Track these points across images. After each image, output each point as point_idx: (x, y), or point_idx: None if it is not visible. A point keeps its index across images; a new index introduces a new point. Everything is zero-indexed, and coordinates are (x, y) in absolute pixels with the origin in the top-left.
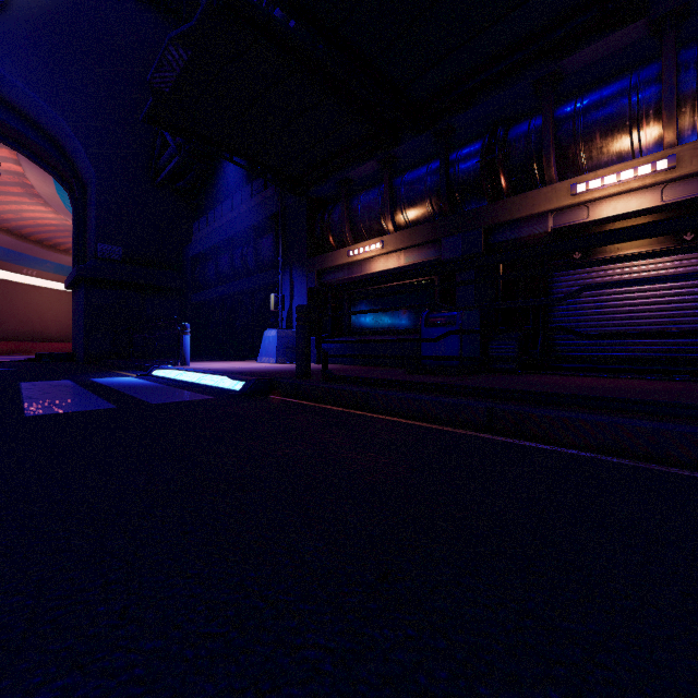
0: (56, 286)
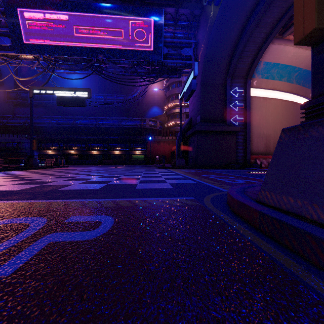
0: None
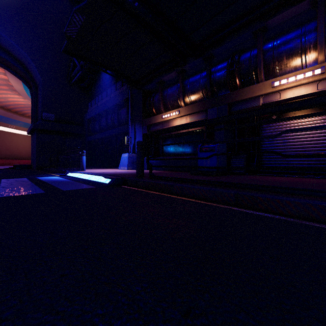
0: (24, 133)
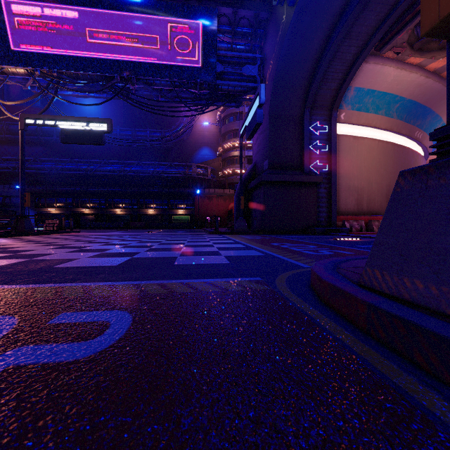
0: None
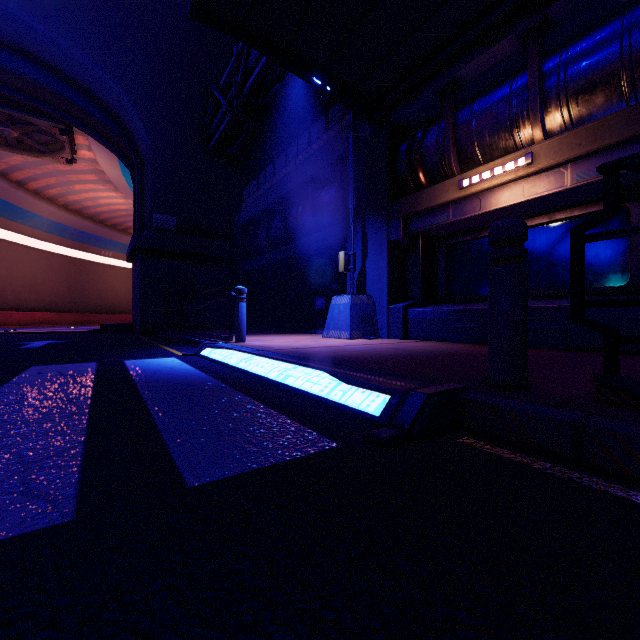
0: (127, 265)
